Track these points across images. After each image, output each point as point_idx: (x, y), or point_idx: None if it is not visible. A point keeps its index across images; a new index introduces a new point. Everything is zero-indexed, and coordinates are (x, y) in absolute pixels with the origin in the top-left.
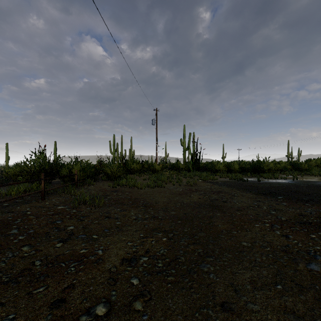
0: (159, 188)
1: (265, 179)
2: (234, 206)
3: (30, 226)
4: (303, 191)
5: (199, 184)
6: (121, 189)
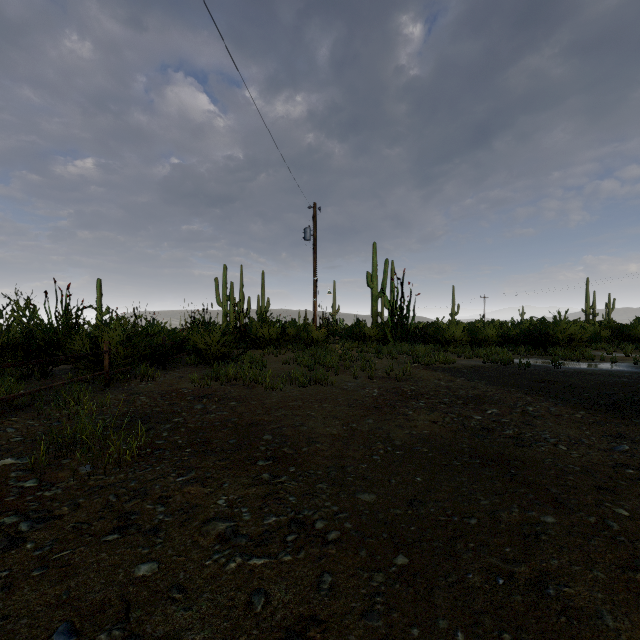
0: (319, 387)
1: (566, 362)
2: (570, 466)
3: None
4: None
5: (418, 376)
6: (221, 390)
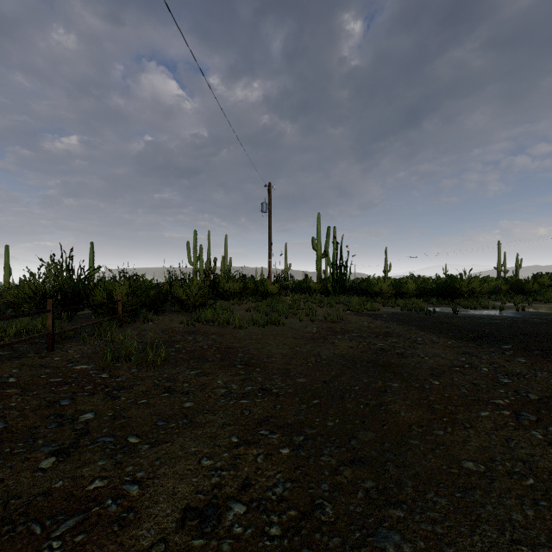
0: (274, 326)
1: (465, 310)
2: (423, 366)
3: (1, 413)
4: (546, 333)
5: (348, 319)
6: (203, 328)
